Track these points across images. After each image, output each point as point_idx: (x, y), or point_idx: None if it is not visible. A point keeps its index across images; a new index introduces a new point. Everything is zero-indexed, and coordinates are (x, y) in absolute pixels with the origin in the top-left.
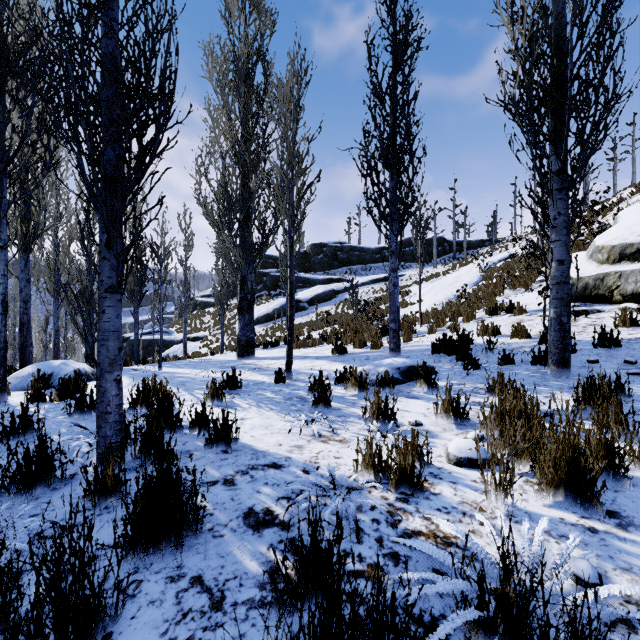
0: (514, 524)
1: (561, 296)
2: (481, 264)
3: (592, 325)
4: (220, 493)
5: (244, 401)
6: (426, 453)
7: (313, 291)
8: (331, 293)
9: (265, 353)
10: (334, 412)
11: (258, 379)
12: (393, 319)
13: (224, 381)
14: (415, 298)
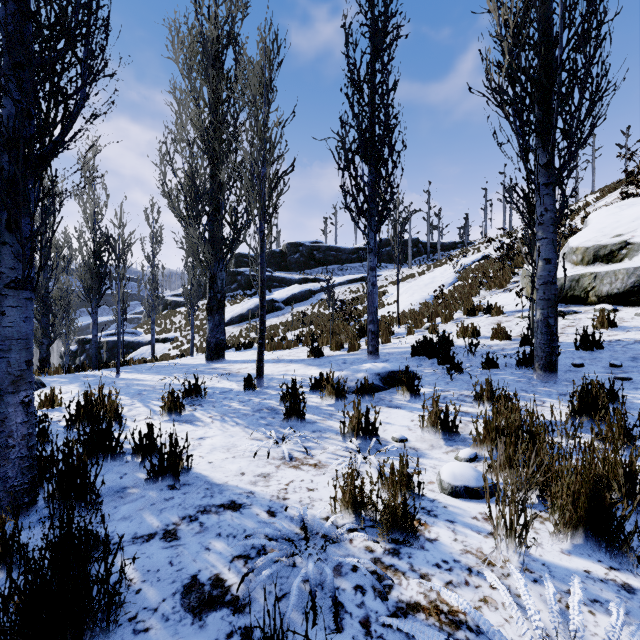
0: (533, 584)
1: (548, 297)
2: (455, 265)
3: (570, 326)
4: (155, 553)
5: (207, 414)
6: (417, 483)
7: (289, 291)
8: (307, 293)
9: (237, 356)
10: (308, 426)
11: (226, 386)
12: (372, 320)
13: (185, 390)
14: (392, 298)
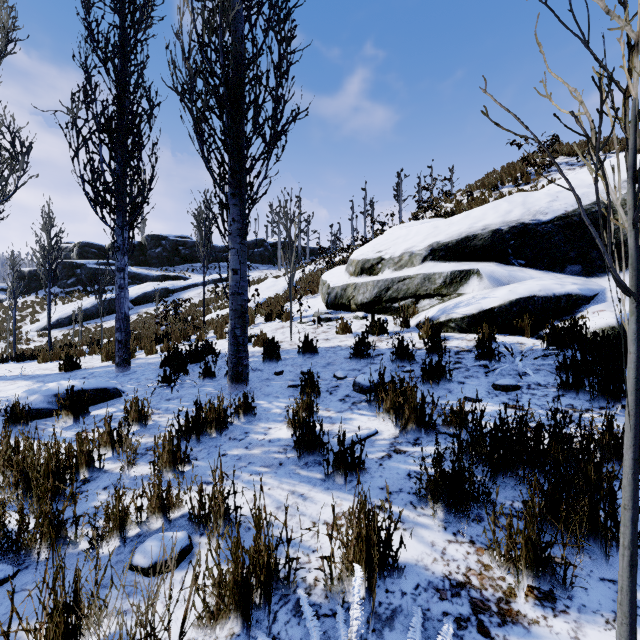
0: None
1: (235, 307)
2: (308, 270)
3: (325, 332)
4: None
5: None
6: None
7: (141, 289)
8: (163, 292)
9: None
10: None
11: None
12: (119, 328)
13: None
14: None
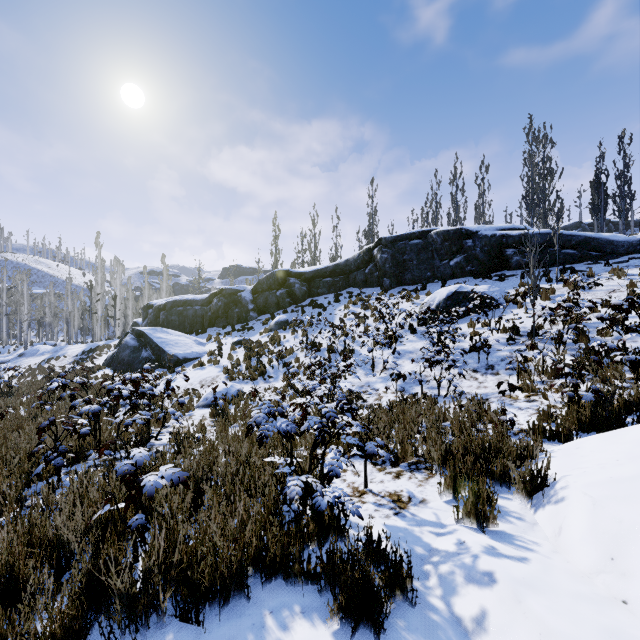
0: None
1: None
2: None
3: None
4: None
5: None
6: None
7: None
8: None
9: None
10: None
11: None
12: None
13: None
14: None
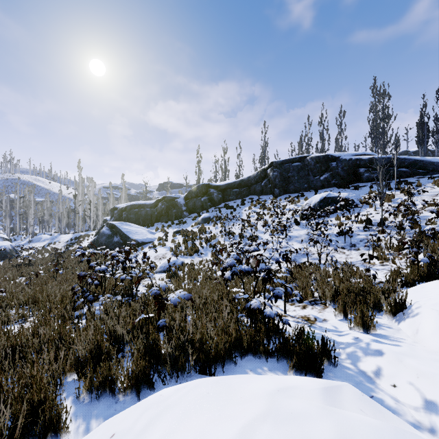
0: None
1: None
2: None
3: None
4: None
5: None
6: None
7: None
8: None
9: None
10: None
11: None
12: None
13: None
14: None
